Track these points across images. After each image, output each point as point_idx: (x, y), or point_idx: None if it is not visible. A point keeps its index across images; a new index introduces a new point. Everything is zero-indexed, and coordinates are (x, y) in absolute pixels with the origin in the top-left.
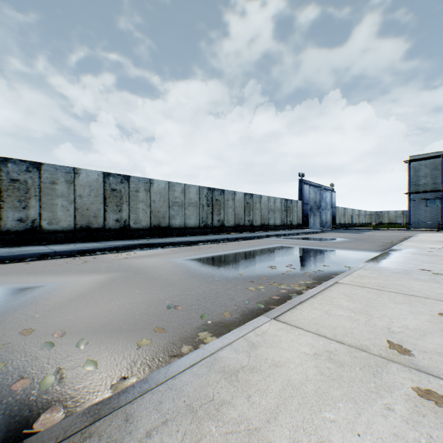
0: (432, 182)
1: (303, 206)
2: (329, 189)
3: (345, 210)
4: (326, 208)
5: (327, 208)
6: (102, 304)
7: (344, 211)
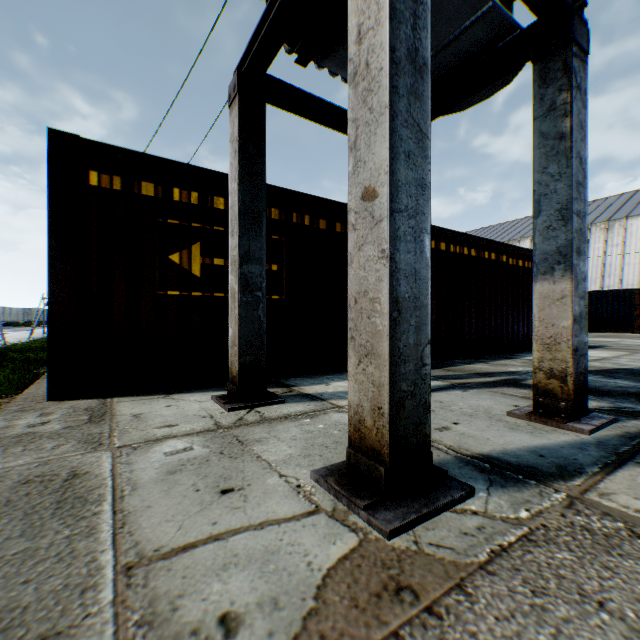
0: None
1: None
2: None
3: None
4: None
5: None
6: None
7: None
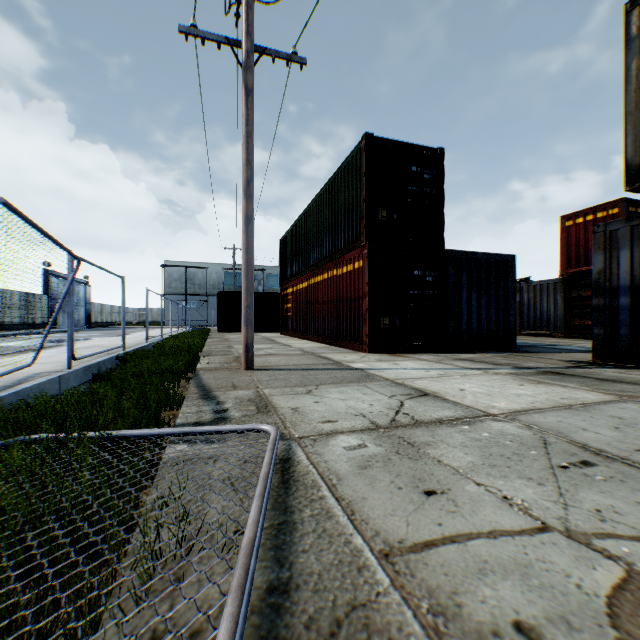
0: (181, 286)
1: (51, 302)
2: (84, 282)
3: (104, 307)
4: (80, 304)
5: (82, 304)
6: (1, 350)
7: (103, 308)
